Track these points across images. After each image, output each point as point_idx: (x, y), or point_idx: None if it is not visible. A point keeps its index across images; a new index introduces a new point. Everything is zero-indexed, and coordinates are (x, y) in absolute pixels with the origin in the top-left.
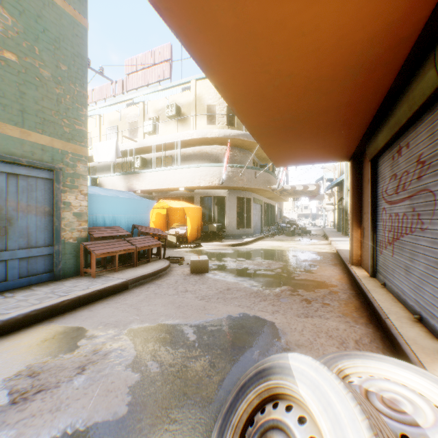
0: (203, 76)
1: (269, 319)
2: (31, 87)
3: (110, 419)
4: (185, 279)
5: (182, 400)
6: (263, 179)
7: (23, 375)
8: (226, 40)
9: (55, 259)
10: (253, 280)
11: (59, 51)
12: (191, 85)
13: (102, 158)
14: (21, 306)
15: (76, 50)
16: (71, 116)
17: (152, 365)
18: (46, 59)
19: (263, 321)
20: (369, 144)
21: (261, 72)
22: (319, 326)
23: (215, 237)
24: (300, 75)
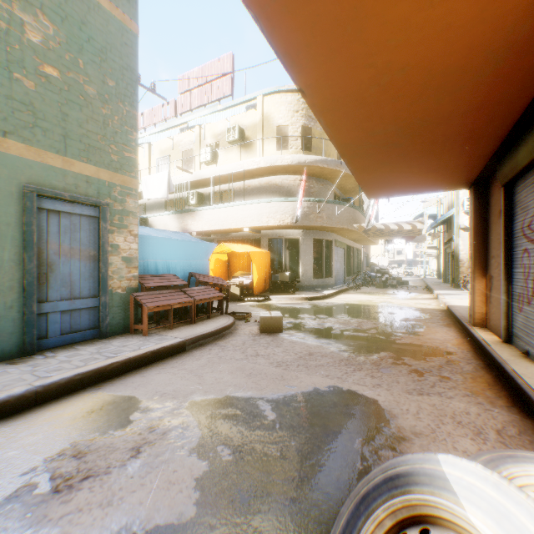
0: (272, 91)
1: (370, 396)
2: (74, 108)
3: (175, 523)
4: (254, 340)
5: (266, 502)
6: (347, 216)
7: (67, 455)
8: (321, 21)
9: (101, 312)
10: (341, 343)
11: (106, 64)
12: (258, 102)
13: (152, 194)
14: (63, 369)
15: (125, 62)
16: (119, 141)
17: (223, 450)
18: (91, 74)
19: (362, 398)
20: (503, 164)
21: (364, 67)
22: (441, 408)
23: (288, 289)
24: (417, 68)
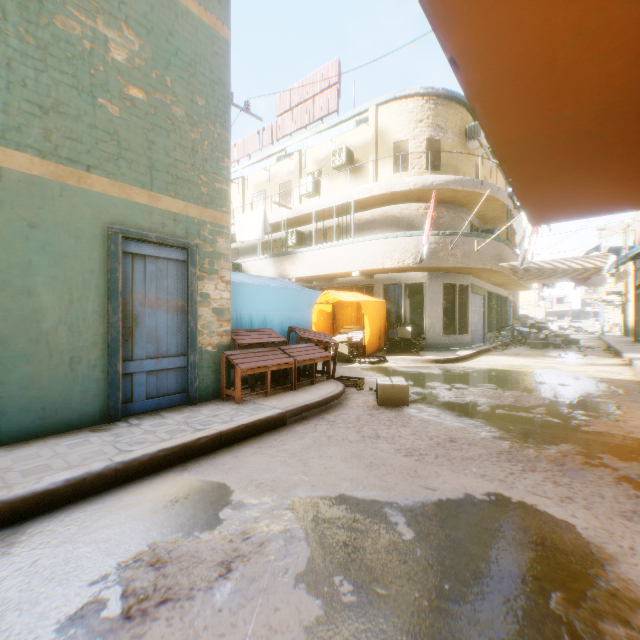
0: (388, 99)
1: (558, 516)
2: (160, 134)
3: None
4: (371, 415)
5: None
6: (490, 253)
7: (143, 561)
8: None
9: (189, 373)
10: (494, 426)
11: (194, 79)
12: (370, 115)
13: (246, 235)
14: (146, 442)
15: (216, 76)
16: (209, 170)
17: (343, 583)
18: (179, 93)
19: (546, 519)
20: None
21: (563, 3)
22: None
23: (409, 348)
24: None
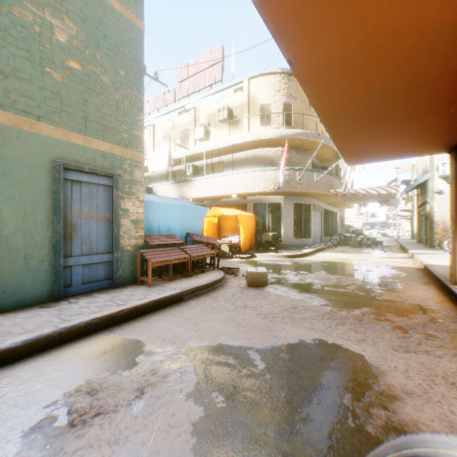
0: (257, 74)
1: (355, 351)
2: (92, 95)
3: None
4: (242, 293)
5: (259, 454)
6: (324, 182)
7: (82, 391)
8: None
9: (114, 266)
10: (322, 297)
11: (118, 57)
12: (244, 85)
13: (156, 167)
14: (83, 313)
15: (133, 55)
16: (128, 121)
17: (217, 397)
18: (106, 66)
19: (348, 353)
20: None
21: (353, 32)
22: (430, 367)
23: (271, 247)
24: (408, 29)
